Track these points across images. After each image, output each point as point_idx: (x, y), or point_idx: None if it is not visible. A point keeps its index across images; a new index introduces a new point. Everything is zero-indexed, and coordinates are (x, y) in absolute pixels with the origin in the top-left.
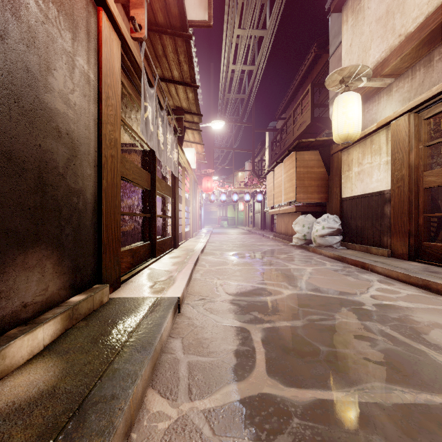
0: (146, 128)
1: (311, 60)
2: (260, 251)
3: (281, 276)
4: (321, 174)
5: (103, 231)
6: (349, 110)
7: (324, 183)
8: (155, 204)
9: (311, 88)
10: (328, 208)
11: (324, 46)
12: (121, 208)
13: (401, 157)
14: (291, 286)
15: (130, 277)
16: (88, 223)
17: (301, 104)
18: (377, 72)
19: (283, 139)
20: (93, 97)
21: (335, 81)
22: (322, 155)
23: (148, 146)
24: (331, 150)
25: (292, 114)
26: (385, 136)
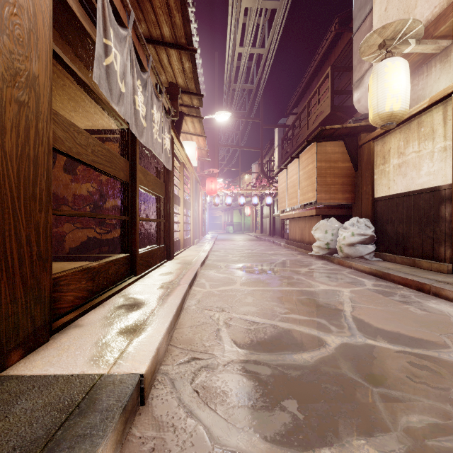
0: (110, 81)
1: (329, 41)
2: (274, 262)
3: (312, 305)
4: (346, 169)
5: None
6: (393, 80)
7: (350, 180)
8: (135, 202)
9: (330, 71)
10: (355, 210)
11: (346, 24)
12: (102, 210)
13: None
14: (333, 326)
15: (79, 316)
16: None
17: (318, 92)
18: (427, 33)
19: (296, 134)
20: None
21: (372, 45)
22: (348, 146)
23: (125, 122)
24: (360, 140)
25: (307, 106)
26: (441, 114)
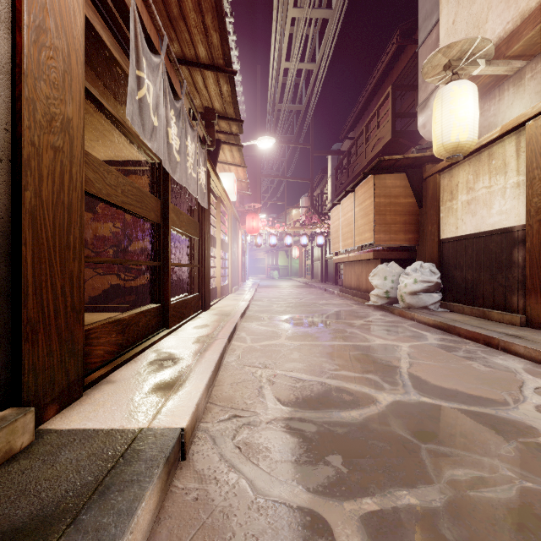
0: (143, 116)
1: (391, 55)
2: (325, 313)
3: (365, 361)
4: (409, 206)
5: (27, 295)
6: (460, 106)
7: (413, 219)
8: (167, 246)
9: (391, 91)
10: (419, 253)
11: (410, 35)
12: (127, 254)
13: None
14: (386, 383)
15: (111, 372)
16: None
17: (377, 115)
18: (499, 52)
19: (352, 163)
20: None
21: (437, 66)
22: (411, 179)
23: (157, 156)
24: (425, 173)
25: (364, 130)
26: (513, 145)
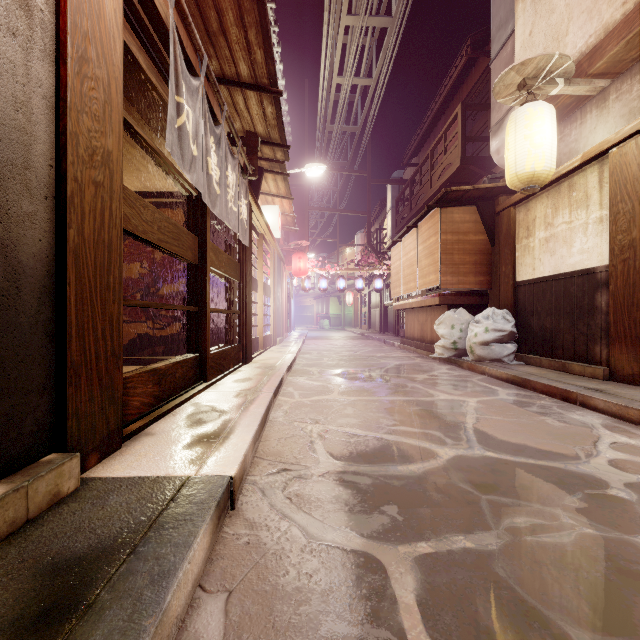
0: (182, 145)
1: (460, 68)
2: (383, 367)
3: (427, 416)
4: (480, 244)
5: (71, 337)
6: (535, 131)
7: (485, 258)
8: (205, 289)
9: (461, 110)
10: (491, 298)
11: (482, 46)
12: (157, 299)
13: (630, 208)
14: (449, 438)
15: (149, 425)
16: (24, 320)
17: (444, 138)
18: (581, 70)
19: (415, 194)
20: (42, 46)
21: (510, 85)
22: (483, 213)
23: (194, 188)
24: (498, 206)
25: (430, 155)
26: (596, 175)
